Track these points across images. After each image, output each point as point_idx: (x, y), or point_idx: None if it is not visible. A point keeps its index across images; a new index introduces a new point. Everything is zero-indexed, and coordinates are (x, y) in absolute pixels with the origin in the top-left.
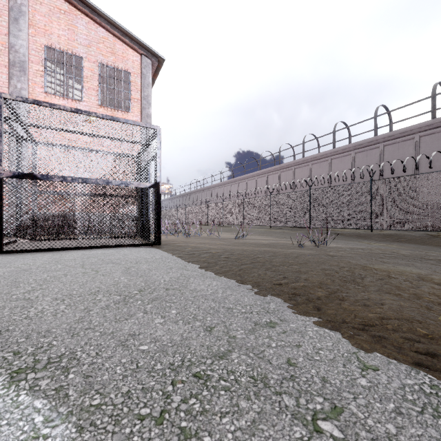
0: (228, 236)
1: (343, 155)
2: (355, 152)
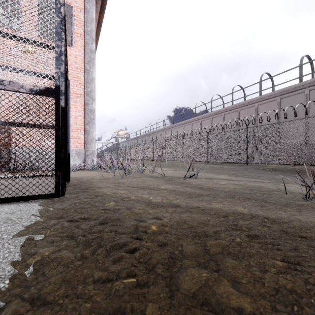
0: (173, 172)
1: (269, 101)
2: (281, 98)
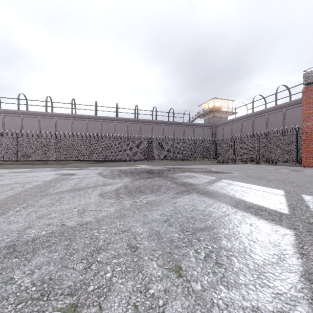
0: None
1: None
2: (5, 115)
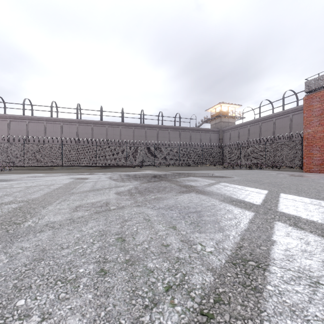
0: None
1: (1, 119)
2: (11, 120)
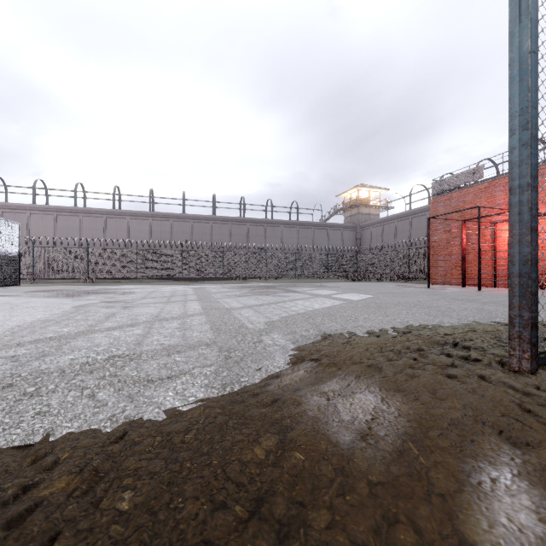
0: None
1: (45, 213)
2: (58, 214)
